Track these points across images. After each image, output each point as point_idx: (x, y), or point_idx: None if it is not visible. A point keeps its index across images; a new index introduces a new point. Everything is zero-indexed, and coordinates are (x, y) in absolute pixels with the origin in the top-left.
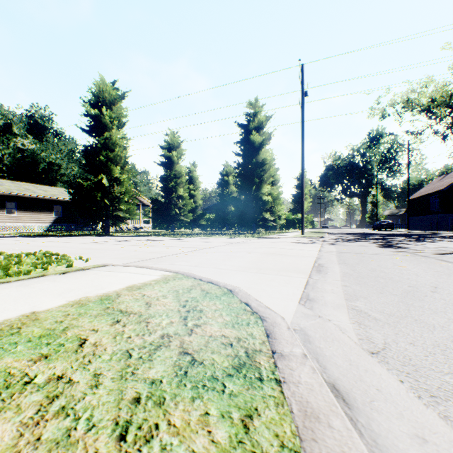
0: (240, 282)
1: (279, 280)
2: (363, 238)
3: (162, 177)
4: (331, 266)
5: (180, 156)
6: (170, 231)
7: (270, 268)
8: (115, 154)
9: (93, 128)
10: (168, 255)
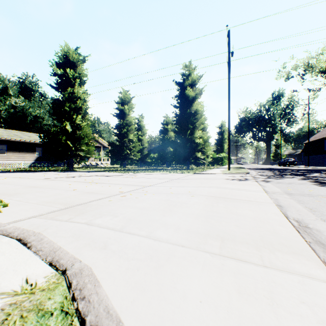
0: (203, 322)
1: (292, 301)
2: (284, 174)
3: (116, 125)
4: (322, 227)
5: (130, 109)
6: (123, 166)
7: (236, 236)
8: (76, 105)
9: (60, 85)
10: (101, 199)
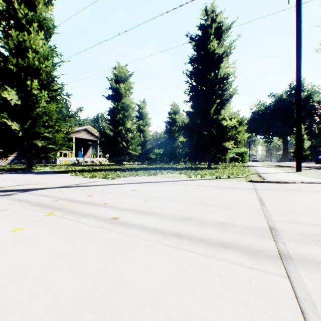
0: None
1: None
2: None
3: (110, 110)
4: None
5: (127, 88)
6: (119, 164)
7: None
8: (30, 63)
9: (4, 31)
10: None
